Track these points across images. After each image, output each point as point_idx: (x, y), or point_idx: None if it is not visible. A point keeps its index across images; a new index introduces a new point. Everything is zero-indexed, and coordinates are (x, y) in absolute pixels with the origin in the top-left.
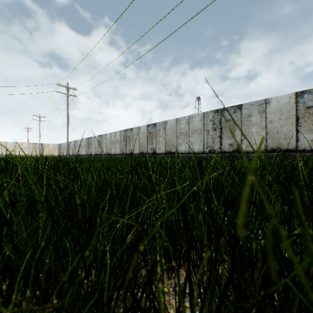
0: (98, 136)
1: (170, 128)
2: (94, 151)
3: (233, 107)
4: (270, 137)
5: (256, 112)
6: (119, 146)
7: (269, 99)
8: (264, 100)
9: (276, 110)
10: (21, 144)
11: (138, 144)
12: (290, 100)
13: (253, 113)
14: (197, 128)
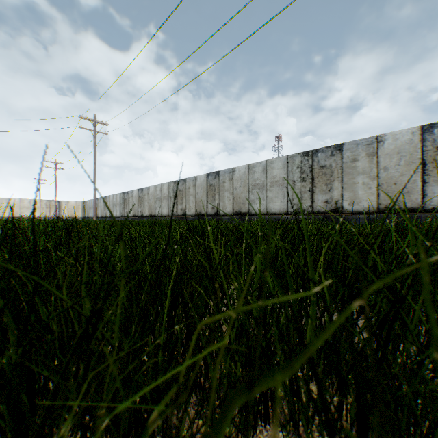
0: (137, 190)
1: (240, 178)
2: (132, 211)
3: (329, 148)
4: (384, 191)
5: (363, 154)
6: (166, 205)
7: (383, 136)
8: (376, 137)
9: (393, 151)
10: (29, 202)
11: (194, 201)
12: (413, 137)
13: (358, 156)
14: (278, 178)
